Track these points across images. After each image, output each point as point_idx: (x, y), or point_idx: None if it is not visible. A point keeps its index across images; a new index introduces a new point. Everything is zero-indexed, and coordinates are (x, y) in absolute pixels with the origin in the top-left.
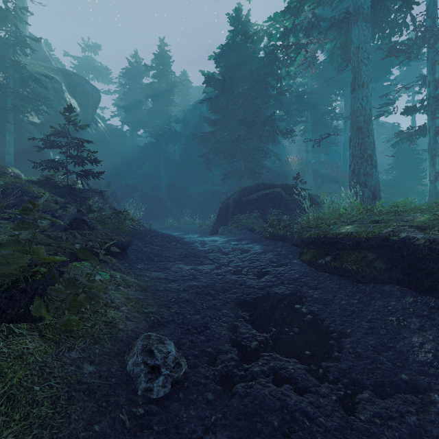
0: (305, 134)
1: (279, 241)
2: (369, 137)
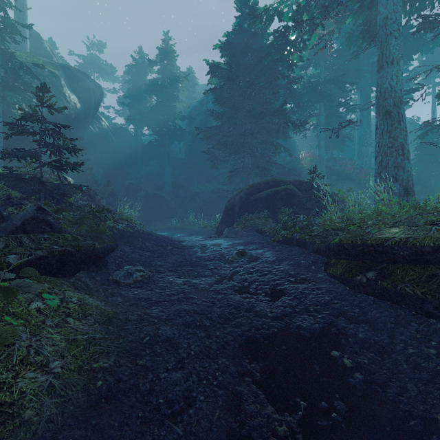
0: (318, 128)
1: (295, 246)
2: (400, 123)
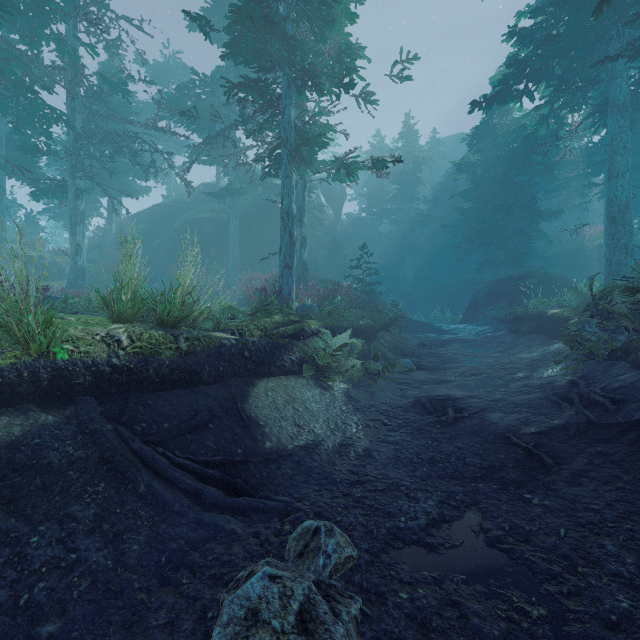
0: None
1: (506, 323)
2: (624, 226)
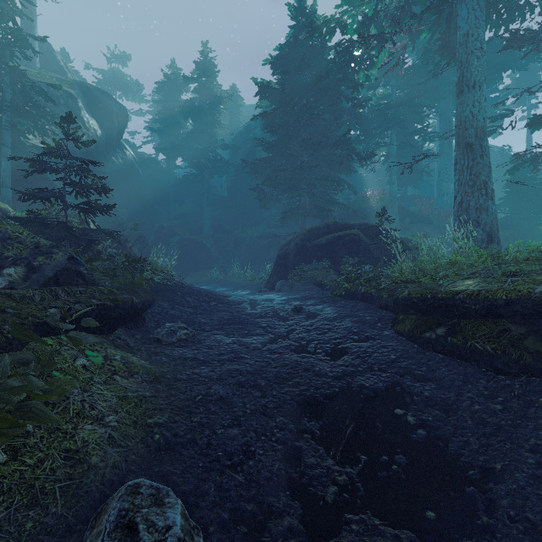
0: (388, 160)
1: (360, 301)
2: (483, 157)
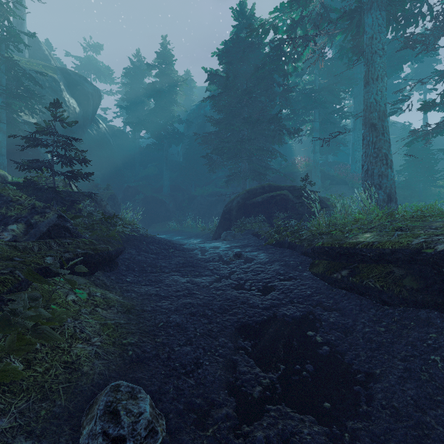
0: (313, 133)
1: (286, 248)
2: (384, 135)
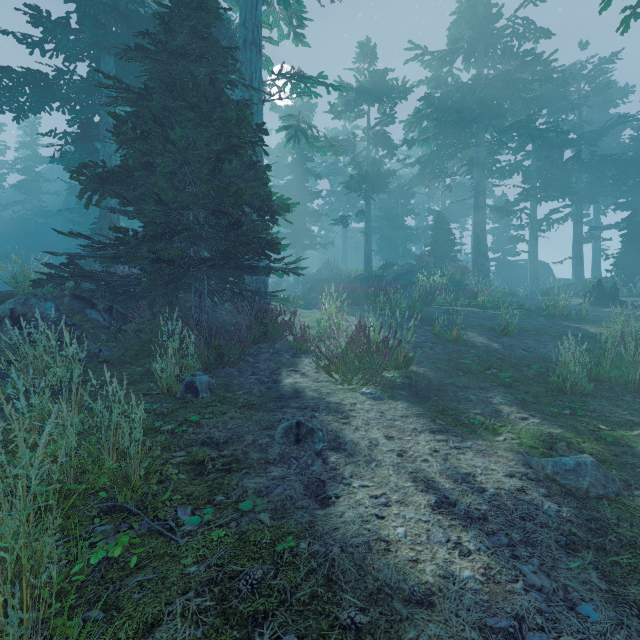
0: None
1: None
2: None
